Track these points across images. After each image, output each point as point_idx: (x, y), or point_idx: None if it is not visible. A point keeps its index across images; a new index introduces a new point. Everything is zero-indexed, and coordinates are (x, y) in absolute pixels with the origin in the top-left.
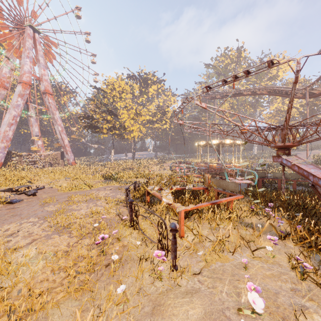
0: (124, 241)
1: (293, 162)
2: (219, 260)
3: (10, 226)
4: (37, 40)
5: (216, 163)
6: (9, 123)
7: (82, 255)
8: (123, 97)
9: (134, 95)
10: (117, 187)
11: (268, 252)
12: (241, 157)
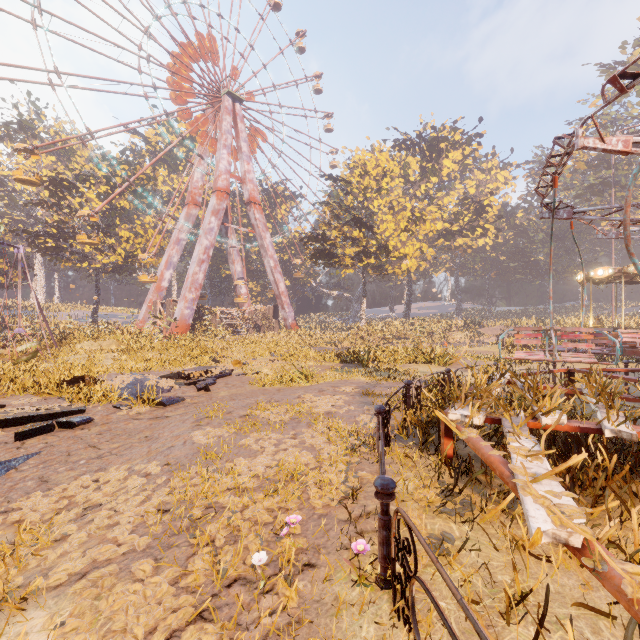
0: None
1: None
2: None
3: (112, 477)
4: (238, 115)
5: None
6: (199, 260)
7: None
8: (384, 188)
9: (408, 181)
10: (363, 387)
11: None
12: None
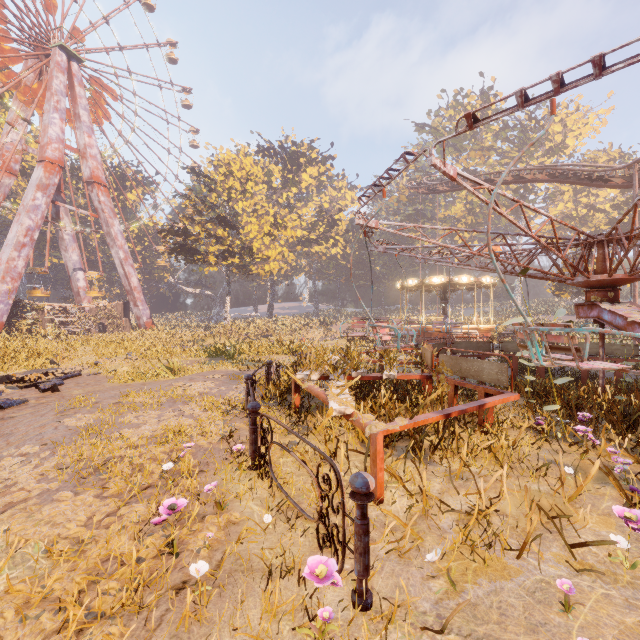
0: (232, 511)
1: (630, 318)
2: (483, 572)
3: None
4: (75, 77)
5: (444, 322)
6: (18, 243)
7: (117, 555)
8: (248, 191)
9: (271, 187)
10: (231, 374)
11: (610, 546)
12: (492, 311)
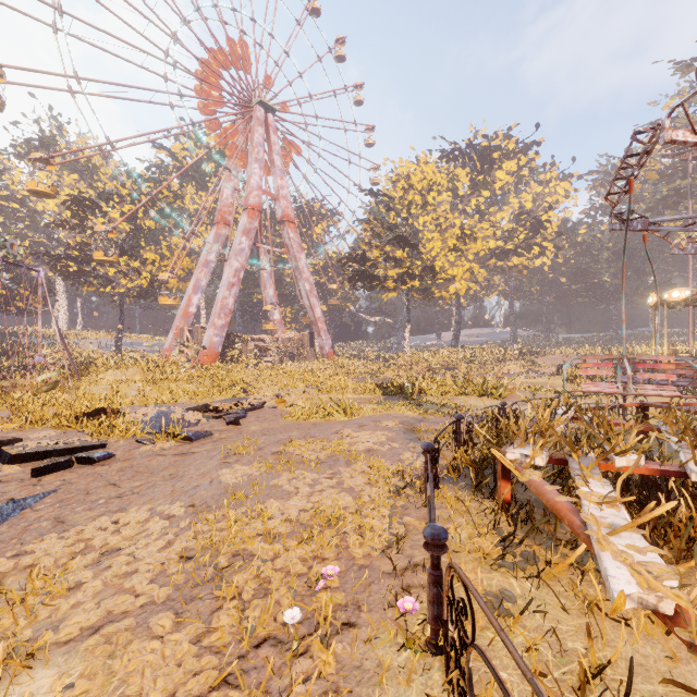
0: None
1: None
2: None
3: (133, 518)
4: (271, 126)
5: None
6: (229, 284)
7: None
8: (430, 203)
9: (456, 195)
10: (408, 422)
11: None
12: None
